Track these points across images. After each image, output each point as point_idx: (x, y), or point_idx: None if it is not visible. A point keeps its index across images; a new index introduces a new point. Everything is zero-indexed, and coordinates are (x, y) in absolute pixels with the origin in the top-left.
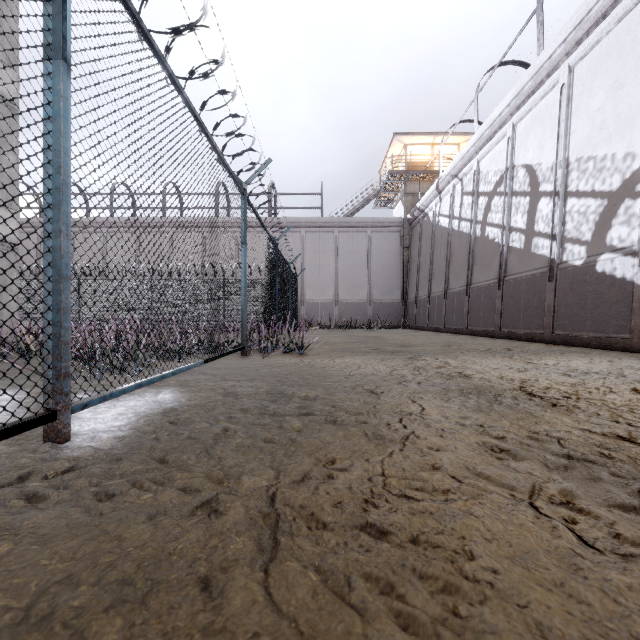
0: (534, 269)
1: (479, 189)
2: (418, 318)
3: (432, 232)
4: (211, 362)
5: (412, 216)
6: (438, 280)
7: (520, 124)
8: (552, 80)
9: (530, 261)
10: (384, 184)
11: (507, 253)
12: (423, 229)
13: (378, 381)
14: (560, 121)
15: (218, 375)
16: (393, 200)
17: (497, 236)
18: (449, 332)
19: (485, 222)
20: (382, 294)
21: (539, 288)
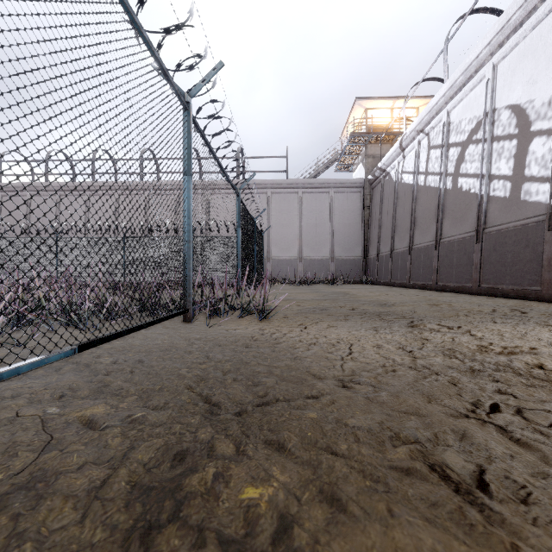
0: (525, 218)
1: (449, 140)
2: (380, 274)
3: (394, 190)
4: (131, 334)
5: (373, 176)
6: (402, 236)
7: (502, 63)
8: (549, 3)
9: (519, 210)
10: (346, 147)
11: (487, 203)
12: (384, 188)
13: (420, 406)
14: None
15: (104, 373)
16: (353, 163)
17: (473, 186)
18: (415, 288)
19: (457, 173)
20: (344, 251)
21: (533, 239)
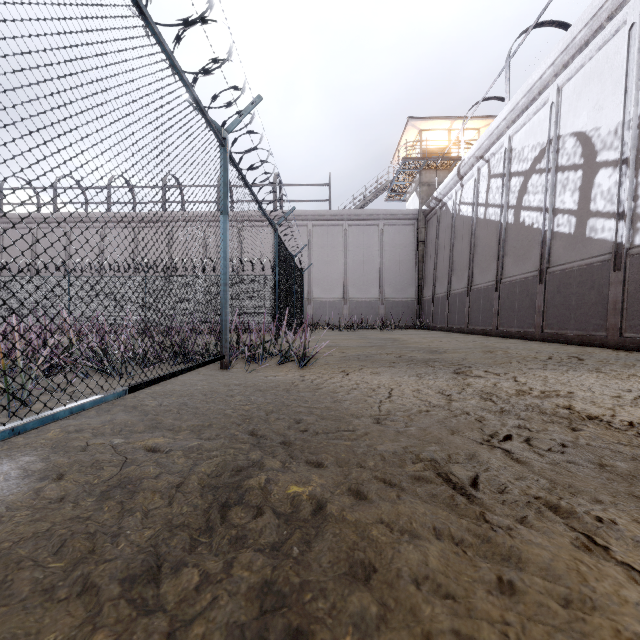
0: (590, 257)
1: (511, 169)
2: (435, 318)
3: (452, 223)
4: (169, 380)
5: (428, 207)
6: (459, 275)
7: (567, 85)
8: (615, 23)
9: (584, 248)
10: (397, 174)
11: (551, 240)
12: (441, 220)
13: (443, 437)
14: (628, 71)
15: (153, 413)
16: (406, 192)
17: (536, 221)
18: (474, 333)
19: (520, 206)
20: (395, 292)
21: (599, 280)
